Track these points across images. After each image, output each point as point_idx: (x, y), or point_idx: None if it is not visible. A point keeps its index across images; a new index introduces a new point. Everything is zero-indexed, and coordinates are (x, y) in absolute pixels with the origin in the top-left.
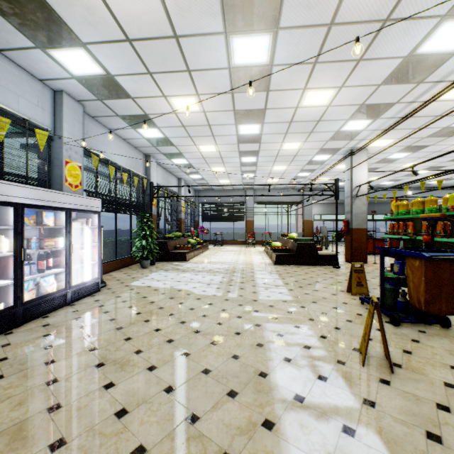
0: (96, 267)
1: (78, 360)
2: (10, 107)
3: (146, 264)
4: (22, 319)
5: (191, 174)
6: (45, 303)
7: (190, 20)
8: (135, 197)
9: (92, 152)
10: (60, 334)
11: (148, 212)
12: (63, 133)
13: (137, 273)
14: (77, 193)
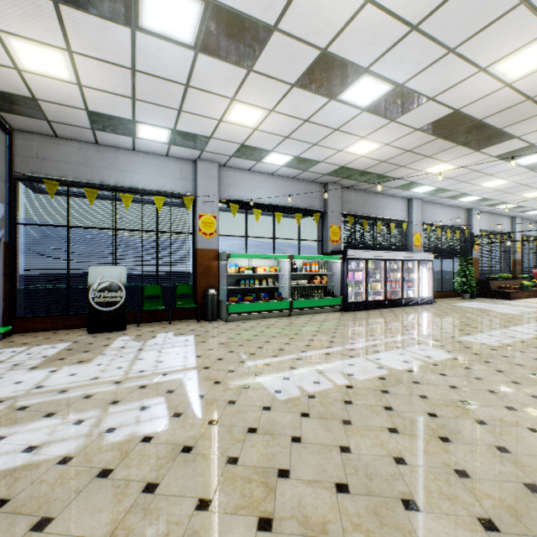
0: (430, 291)
1: (429, 314)
2: (393, 217)
3: (465, 296)
4: (403, 304)
5: (526, 211)
6: (410, 301)
7: (482, 166)
8: (456, 246)
9: (426, 224)
10: (419, 310)
11: (469, 256)
12: (412, 219)
13: (457, 301)
14: (419, 250)
